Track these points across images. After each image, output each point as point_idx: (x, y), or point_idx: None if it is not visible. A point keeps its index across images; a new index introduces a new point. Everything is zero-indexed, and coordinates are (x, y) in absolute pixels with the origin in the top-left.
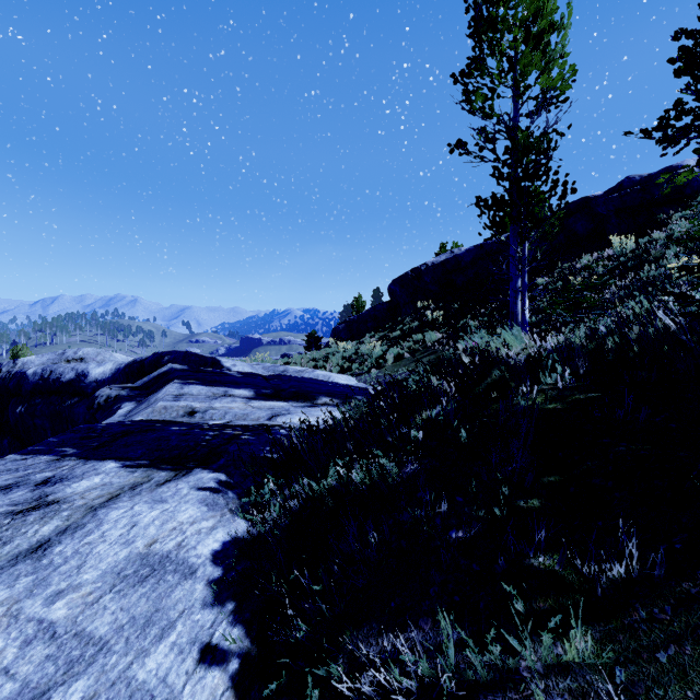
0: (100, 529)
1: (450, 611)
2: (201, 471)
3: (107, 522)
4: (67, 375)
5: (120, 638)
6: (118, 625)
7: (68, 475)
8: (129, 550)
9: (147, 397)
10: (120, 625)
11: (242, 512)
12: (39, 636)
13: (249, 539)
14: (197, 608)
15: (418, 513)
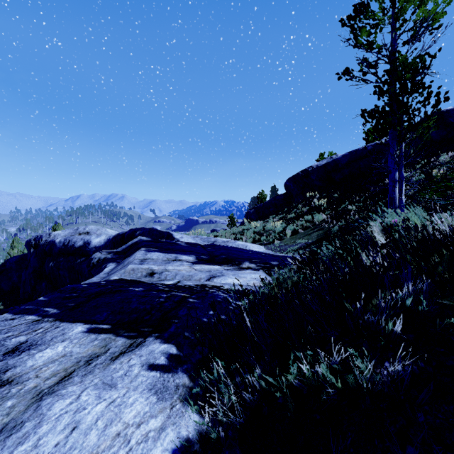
0: (36, 433)
1: None
2: (153, 341)
3: (47, 420)
4: (78, 243)
5: None
6: None
7: (38, 340)
8: None
9: (123, 260)
10: None
11: (192, 397)
12: None
13: (201, 441)
14: None
15: None
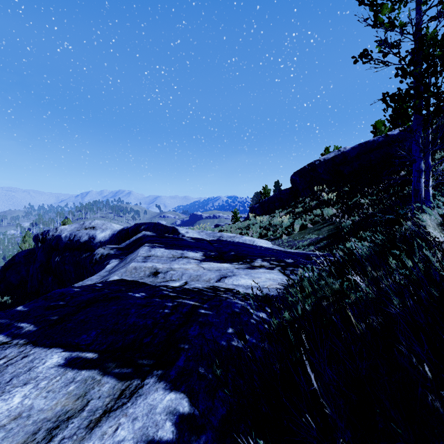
0: None
1: None
2: (155, 387)
3: None
4: (83, 238)
5: None
6: None
7: None
8: None
9: (126, 256)
10: None
11: None
12: None
13: None
14: None
15: None
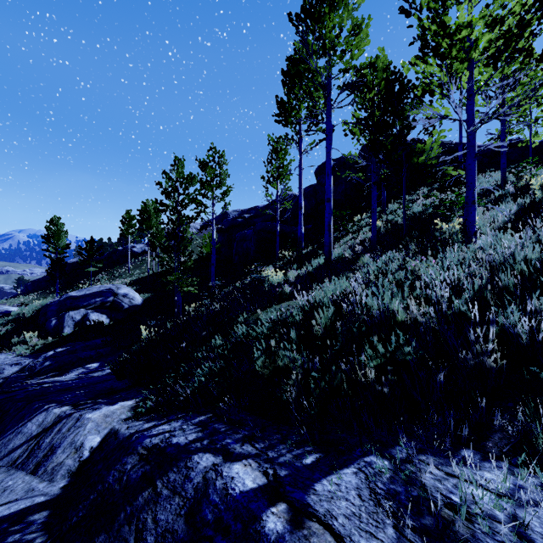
0: None
1: None
2: None
3: None
4: None
5: None
6: None
7: None
8: None
9: None
10: None
11: None
12: None
13: None
14: None
15: None
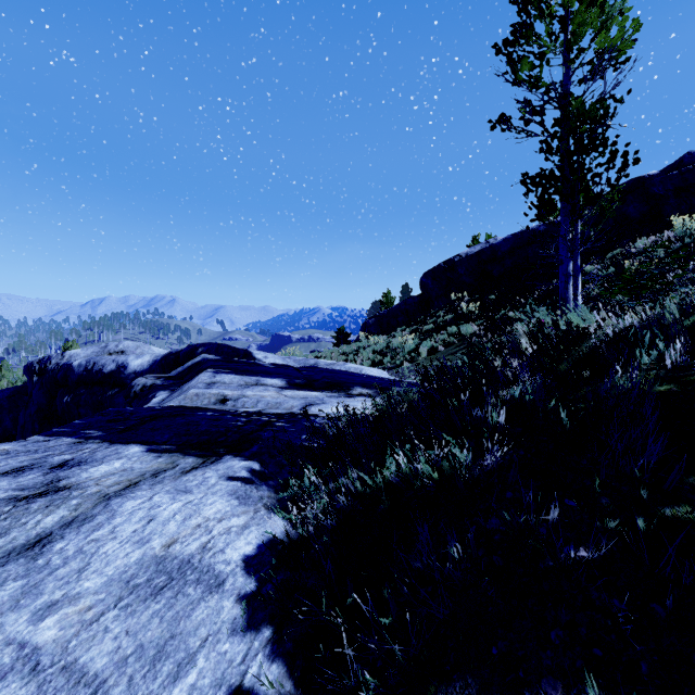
0: (110, 523)
1: (590, 673)
2: (232, 459)
3: (120, 514)
4: (108, 367)
5: (122, 676)
6: (121, 656)
7: (87, 458)
8: (143, 551)
9: (180, 386)
10: (123, 656)
11: (278, 508)
12: (17, 667)
13: (288, 542)
14: (224, 634)
15: (521, 521)
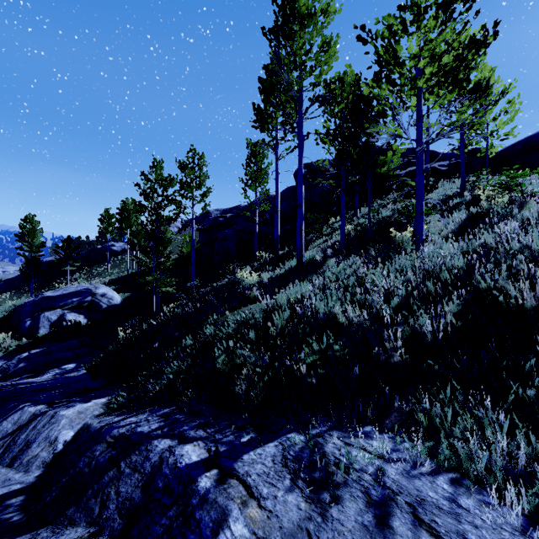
0: None
1: None
2: None
3: None
4: None
5: None
6: None
7: None
8: None
9: None
10: None
11: None
12: None
13: None
14: None
15: None
